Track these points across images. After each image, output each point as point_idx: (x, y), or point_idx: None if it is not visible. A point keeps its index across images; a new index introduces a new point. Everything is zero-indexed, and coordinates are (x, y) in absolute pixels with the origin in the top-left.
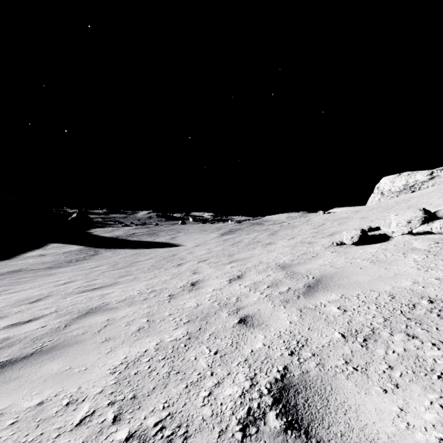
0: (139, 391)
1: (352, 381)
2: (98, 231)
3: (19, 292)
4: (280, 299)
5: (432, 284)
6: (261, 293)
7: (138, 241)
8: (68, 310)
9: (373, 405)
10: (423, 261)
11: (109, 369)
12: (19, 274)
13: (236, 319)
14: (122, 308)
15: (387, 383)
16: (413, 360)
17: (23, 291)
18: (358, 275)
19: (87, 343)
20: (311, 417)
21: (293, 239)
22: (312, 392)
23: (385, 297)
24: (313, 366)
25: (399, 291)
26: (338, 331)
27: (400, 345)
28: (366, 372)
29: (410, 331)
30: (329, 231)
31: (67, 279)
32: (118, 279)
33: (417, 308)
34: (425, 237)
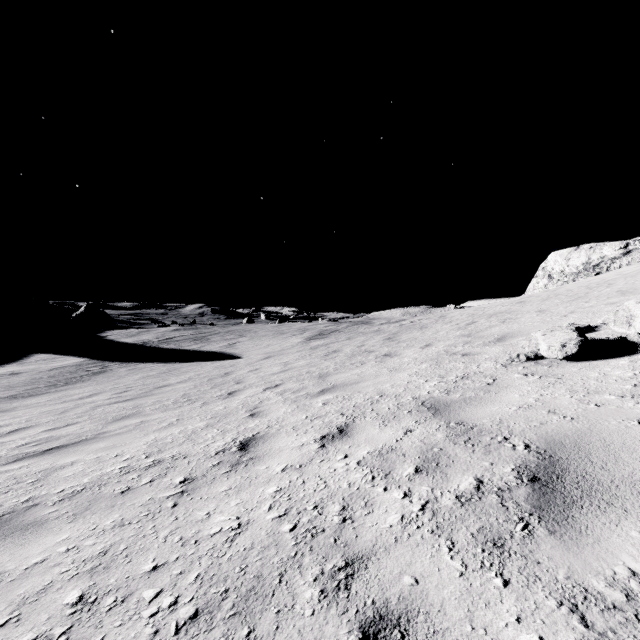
0: None
1: None
2: (116, 334)
3: None
4: (472, 530)
5: None
6: (404, 493)
7: (176, 351)
8: None
9: None
10: None
11: None
12: None
13: (347, 632)
14: (53, 525)
15: None
16: None
17: None
18: None
19: None
20: None
21: (431, 348)
22: None
23: None
24: None
25: None
26: None
27: None
28: None
29: None
30: (492, 333)
31: (21, 423)
32: (108, 424)
33: None
34: None
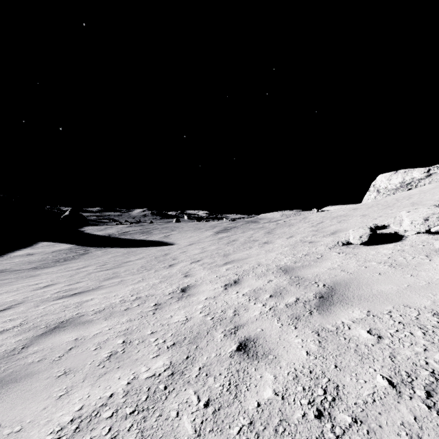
0: None
1: None
2: (91, 229)
3: None
4: (288, 314)
5: None
6: (263, 304)
7: (131, 240)
8: (35, 323)
9: None
10: None
11: (51, 433)
12: (0, 275)
13: (234, 344)
14: (97, 321)
15: None
16: None
17: None
18: (380, 283)
19: (39, 378)
20: None
21: (292, 238)
22: None
23: (430, 318)
24: None
25: None
26: (380, 374)
27: None
28: None
29: None
30: (330, 229)
31: (49, 282)
32: (102, 282)
33: None
34: None
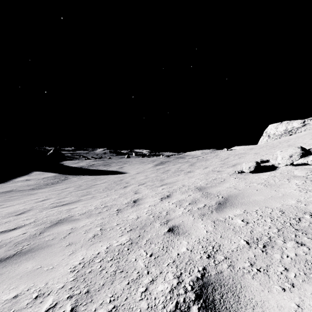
0: (92, 287)
1: (257, 280)
2: (68, 163)
3: (9, 207)
4: (198, 213)
5: (311, 203)
6: (184, 208)
7: (96, 170)
8: (43, 221)
9: (275, 302)
10: (303, 185)
11: (69, 268)
12: (10, 193)
13: (166, 228)
14: (82, 219)
15: (284, 282)
16: (303, 264)
17: (12, 206)
18: (256, 195)
19: (55, 247)
20: (226, 311)
21: (207, 169)
22: (226, 289)
23: (277, 213)
24: (226, 267)
25: (287, 207)
26: (243, 239)
27: (292, 251)
28: (267, 273)
29: (298, 240)
30: (232, 163)
31: (44, 198)
32: (80, 197)
33: (302, 221)
34: (303, 167)
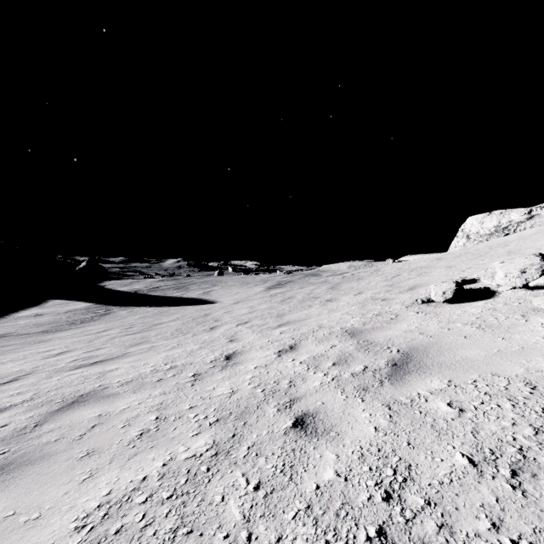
0: None
1: None
2: (113, 284)
3: None
4: (354, 385)
5: None
6: (324, 374)
7: (163, 297)
8: (49, 397)
9: None
10: None
11: (75, 520)
12: (2, 340)
13: (289, 419)
14: (124, 395)
15: None
16: None
17: None
18: (466, 348)
19: (57, 460)
20: None
21: (361, 295)
22: None
23: (521, 388)
24: (433, 531)
25: (539, 376)
26: (460, 452)
27: None
28: None
29: None
30: (408, 284)
31: (63, 349)
32: (129, 348)
33: None
34: None
